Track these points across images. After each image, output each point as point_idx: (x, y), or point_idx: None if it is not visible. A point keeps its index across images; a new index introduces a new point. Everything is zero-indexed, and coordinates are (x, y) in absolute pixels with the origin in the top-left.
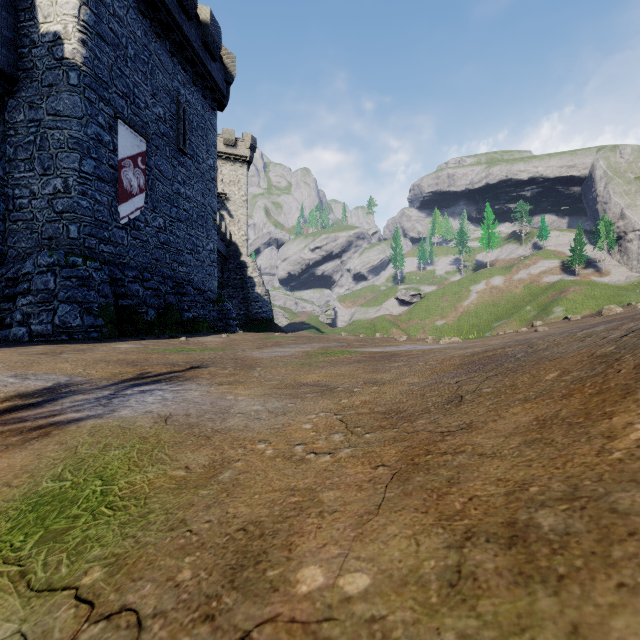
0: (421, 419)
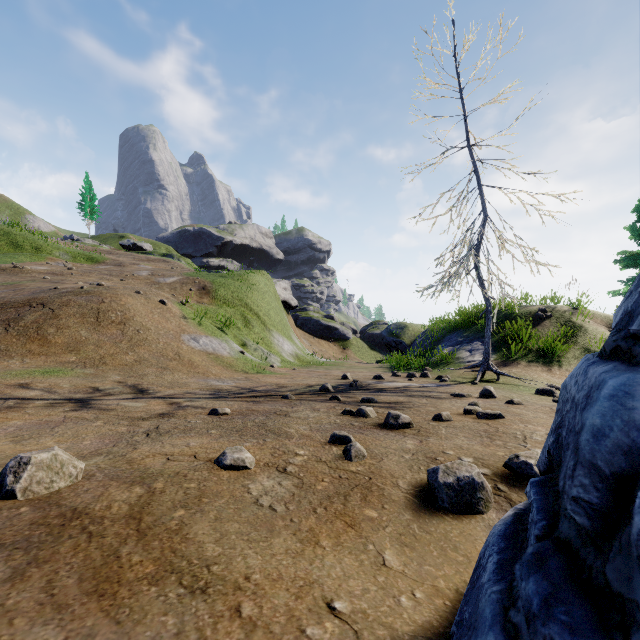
0: (12, 354)
